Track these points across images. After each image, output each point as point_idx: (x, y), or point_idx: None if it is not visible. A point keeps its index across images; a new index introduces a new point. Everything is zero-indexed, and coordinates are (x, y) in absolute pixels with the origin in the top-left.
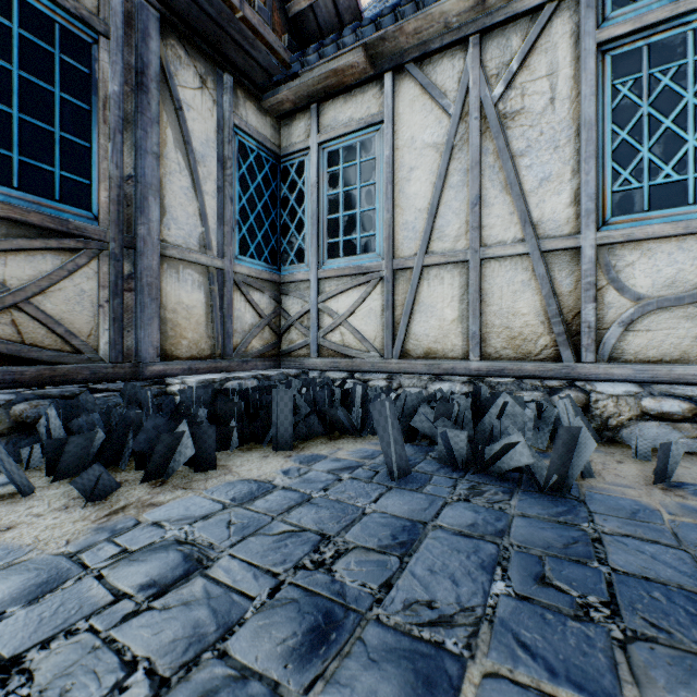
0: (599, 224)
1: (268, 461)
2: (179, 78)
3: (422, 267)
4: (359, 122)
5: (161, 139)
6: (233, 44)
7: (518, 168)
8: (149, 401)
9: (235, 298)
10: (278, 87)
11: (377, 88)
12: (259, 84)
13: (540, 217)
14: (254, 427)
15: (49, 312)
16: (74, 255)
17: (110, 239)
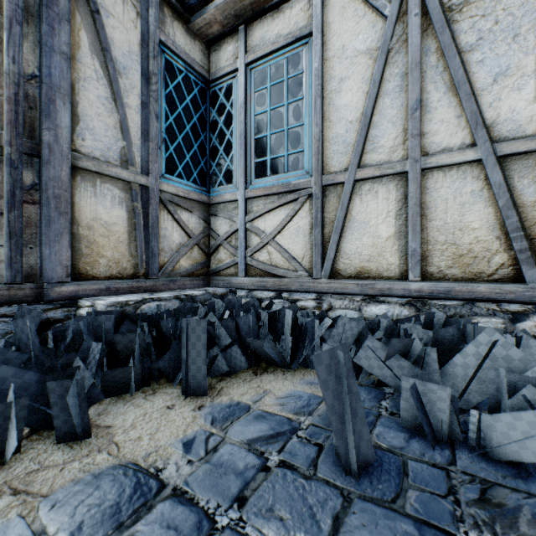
0: None
1: (170, 417)
2: None
3: (353, 181)
4: (287, 37)
5: (73, 41)
6: None
7: (467, 64)
8: (29, 332)
9: (162, 217)
10: (205, 6)
11: (305, 1)
12: (186, 3)
13: (495, 117)
14: (163, 362)
15: None
16: None
17: (5, 142)
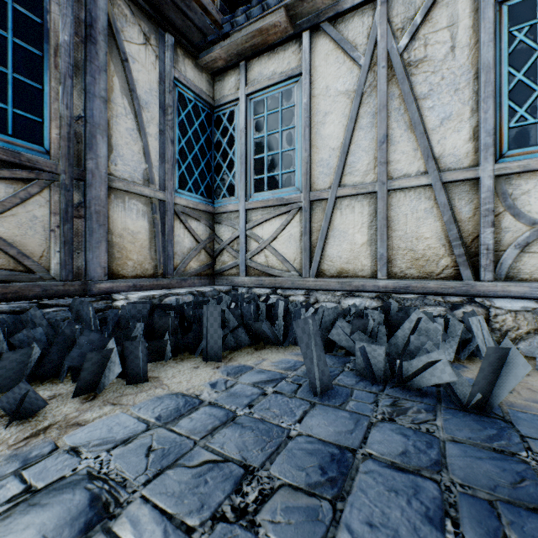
0: (496, 157)
1: (198, 372)
2: (125, 34)
3: (335, 198)
4: (281, 75)
5: (109, 86)
6: (172, 5)
7: (422, 109)
8: (91, 316)
9: (175, 226)
10: (212, 47)
11: (296, 46)
12: (196, 44)
13: (442, 152)
14: (187, 339)
15: (2, 235)
16: (26, 184)
17: (61, 171)
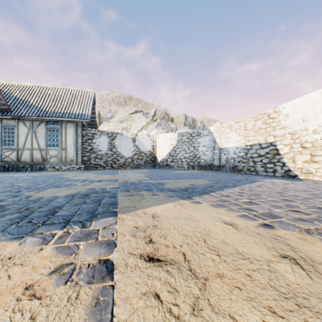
0: (47, 147)
1: None
2: None
3: (23, 149)
4: (11, 125)
5: None
6: None
7: (38, 139)
8: None
9: None
10: None
11: (15, 121)
12: None
13: (41, 145)
14: None
15: None
16: None
17: None
